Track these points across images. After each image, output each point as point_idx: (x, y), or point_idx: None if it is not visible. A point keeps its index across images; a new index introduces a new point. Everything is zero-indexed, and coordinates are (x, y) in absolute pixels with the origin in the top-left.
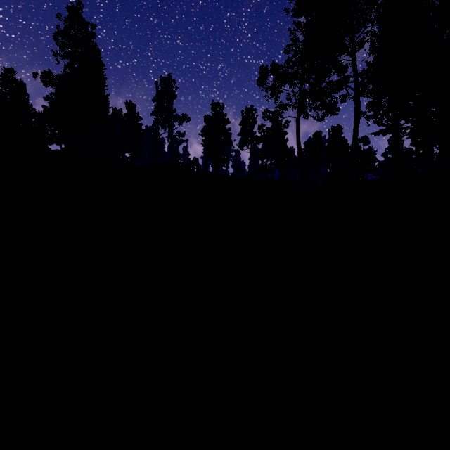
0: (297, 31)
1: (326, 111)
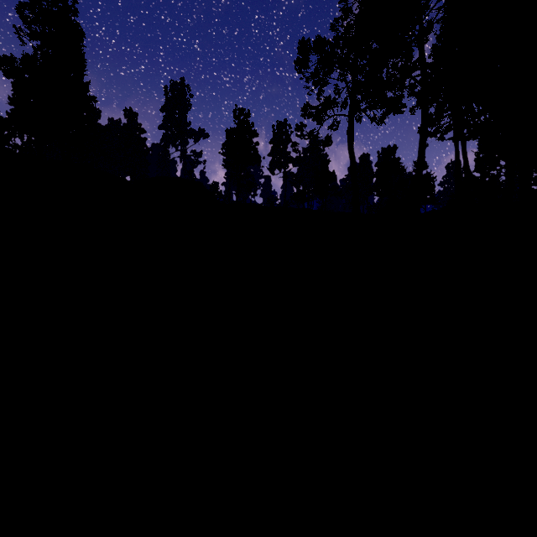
0: None
1: (388, 108)
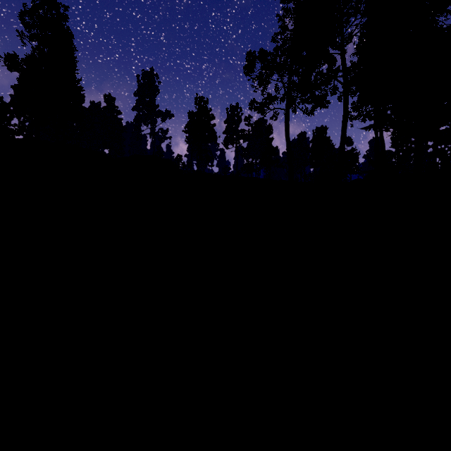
0: (285, 17)
1: (316, 104)
